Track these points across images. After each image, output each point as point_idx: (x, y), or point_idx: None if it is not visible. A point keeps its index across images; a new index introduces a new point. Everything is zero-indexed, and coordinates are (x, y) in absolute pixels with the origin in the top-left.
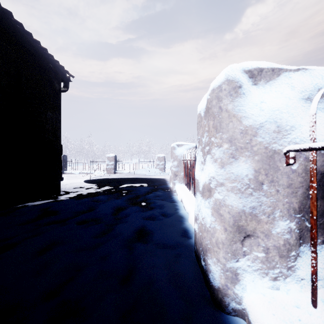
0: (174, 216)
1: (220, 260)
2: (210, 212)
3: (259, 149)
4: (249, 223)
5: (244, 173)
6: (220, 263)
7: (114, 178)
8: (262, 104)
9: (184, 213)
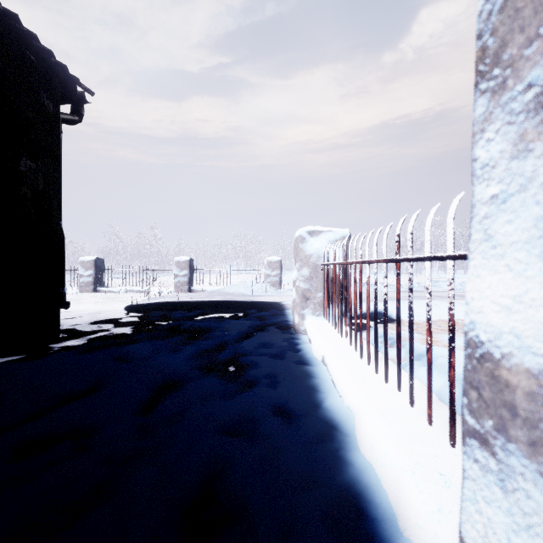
0: (312, 424)
1: None
2: None
3: None
4: None
5: None
6: None
7: (183, 302)
8: None
9: (339, 411)
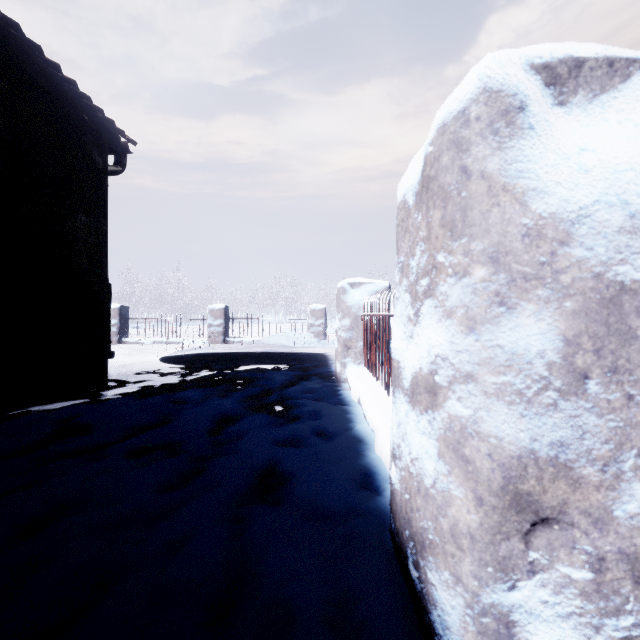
0: (343, 438)
1: (465, 582)
2: (434, 449)
3: (578, 279)
4: (548, 487)
5: (535, 348)
6: (463, 588)
7: (221, 354)
8: (586, 155)
9: (365, 431)
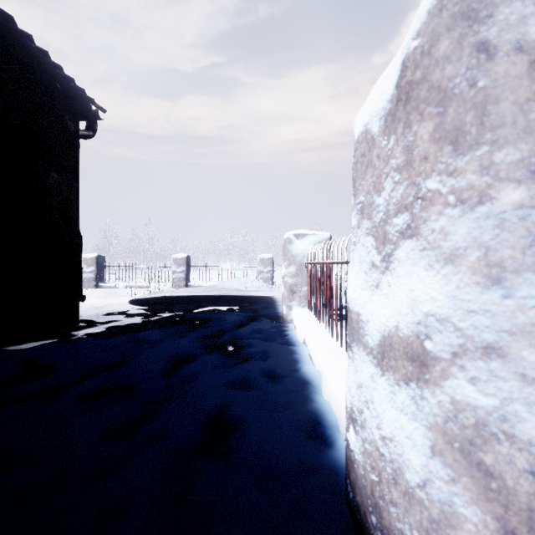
0: (291, 380)
1: None
2: (422, 438)
3: None
4: None
5: None
6: None
7: (182, 297)
8: None
9: (312, 373)
